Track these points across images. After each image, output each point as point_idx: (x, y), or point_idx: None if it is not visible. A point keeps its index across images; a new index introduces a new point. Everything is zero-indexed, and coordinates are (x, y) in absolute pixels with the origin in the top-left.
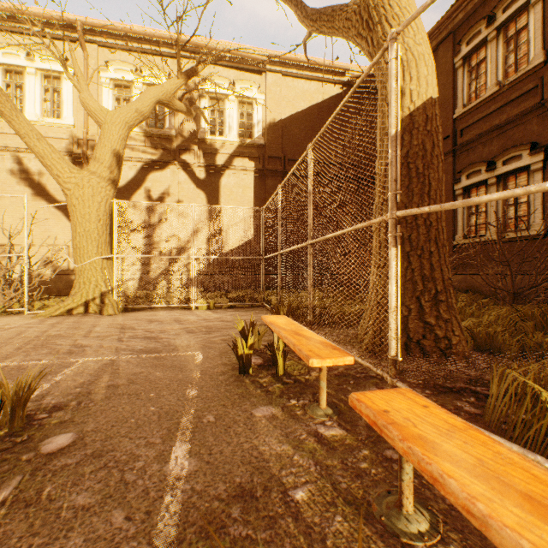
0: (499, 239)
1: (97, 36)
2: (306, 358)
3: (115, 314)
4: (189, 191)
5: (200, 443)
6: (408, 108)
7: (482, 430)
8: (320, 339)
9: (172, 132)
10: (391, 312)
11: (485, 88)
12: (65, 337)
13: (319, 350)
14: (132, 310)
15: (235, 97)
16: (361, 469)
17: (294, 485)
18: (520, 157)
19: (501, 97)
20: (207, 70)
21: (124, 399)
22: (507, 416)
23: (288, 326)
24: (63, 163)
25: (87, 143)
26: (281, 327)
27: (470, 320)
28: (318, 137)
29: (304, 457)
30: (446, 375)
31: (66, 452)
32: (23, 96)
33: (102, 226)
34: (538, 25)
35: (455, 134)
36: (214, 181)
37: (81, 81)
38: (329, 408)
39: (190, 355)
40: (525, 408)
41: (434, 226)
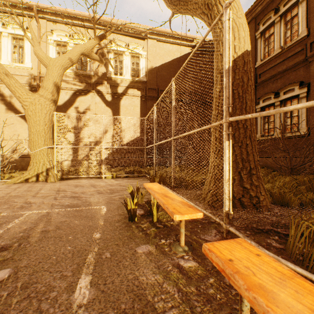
0: (281, 137)
1: (46, 14)
2: (172, 214)
3: (55, 182)
4: (102, 108)
5: (99, 275)
6: (233, 56)
7: (289, 263)
8: (180, 199)
9: (91, 73)
10: (226, 182)
11: (273, 50)
12: (20, 197)
13: (180, 208)
14: (66, 179)
15: (129, 53)
16: (210, 294)
17: (164, 309)
18: (293, 90)
19: (282, 55)
20: (112, 37)
21: (51, 241)
22: (300, 250)
23: (160, 190)
24: (22, 89)
25: (40, 78)
26: (155, 191)
27: (268, 185)
28: (178, 73)
29: (170, 285)
30: (258, 220)
31: (2, 285)
32: (0, 49)
33: (47, 128)
34: (303, 14)
35: (256, 77)
36: (116, 102)
37: (35, 40)
38: (186, 245)
39: (98, 209)
40: (310, 244)
41: (249, 128)
